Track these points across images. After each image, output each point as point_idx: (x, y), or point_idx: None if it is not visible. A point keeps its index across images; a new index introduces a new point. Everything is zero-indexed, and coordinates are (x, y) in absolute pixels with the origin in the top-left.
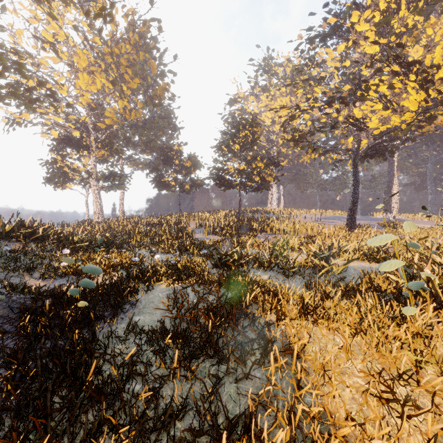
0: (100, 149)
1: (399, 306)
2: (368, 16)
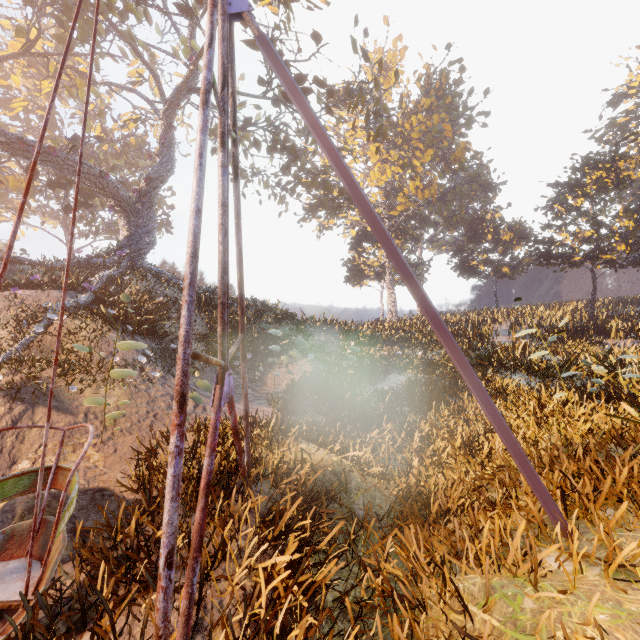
0: (394, 238)
1: (574, 397)
2: None
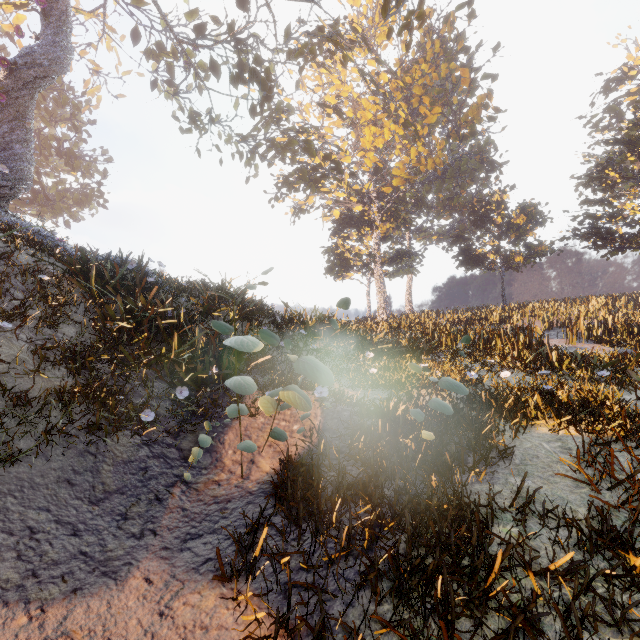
0: (385, 222)
1: None
2: None
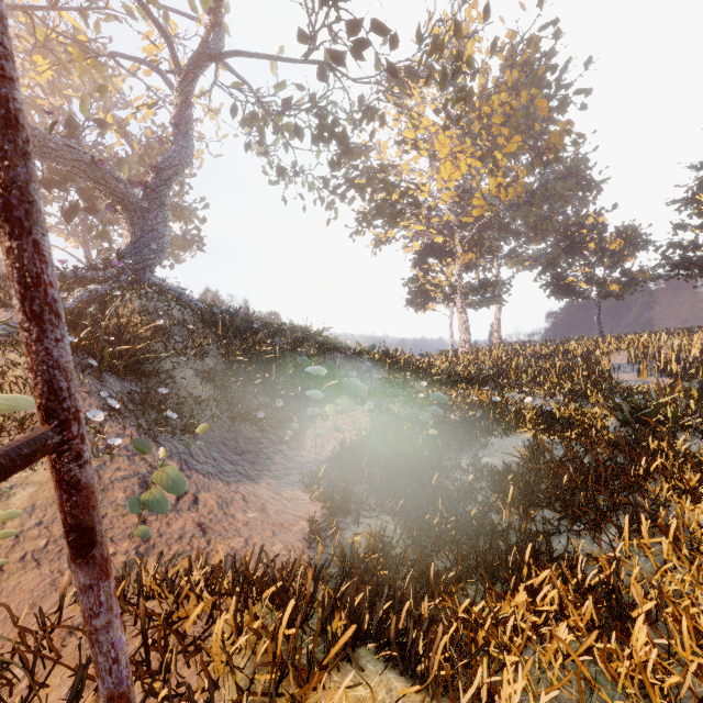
0: (467, 252)
1: None
2: None
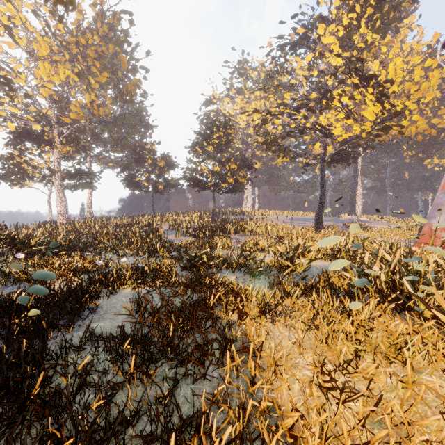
0: (65, 145)
1: (348, 302)
2: (333, 30)
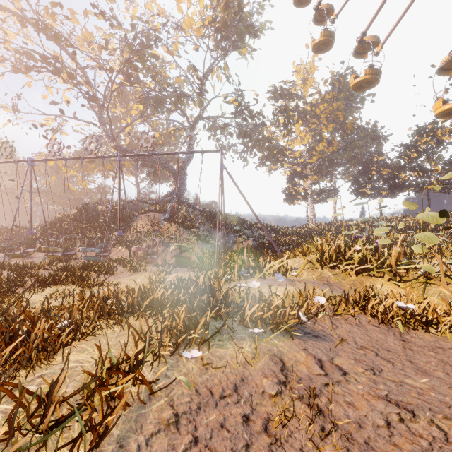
0: (313, 175)
1: None
2: None
